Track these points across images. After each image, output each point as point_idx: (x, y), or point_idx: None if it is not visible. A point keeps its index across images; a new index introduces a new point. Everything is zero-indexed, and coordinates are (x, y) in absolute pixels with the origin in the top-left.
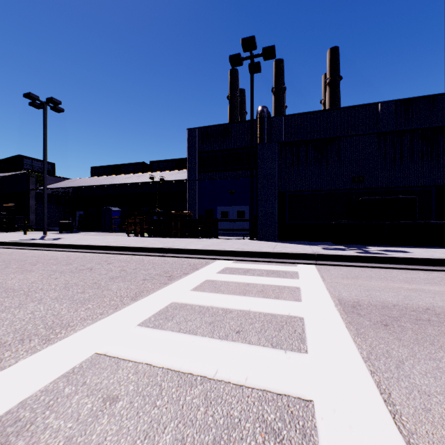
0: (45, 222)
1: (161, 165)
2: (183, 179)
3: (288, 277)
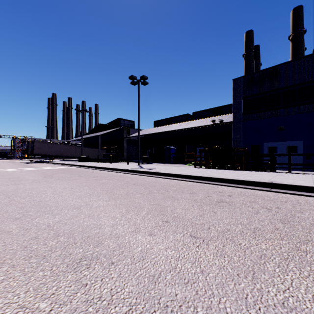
0: (139, 156)
1: (201, 114)
2: (226, 122)
3: None
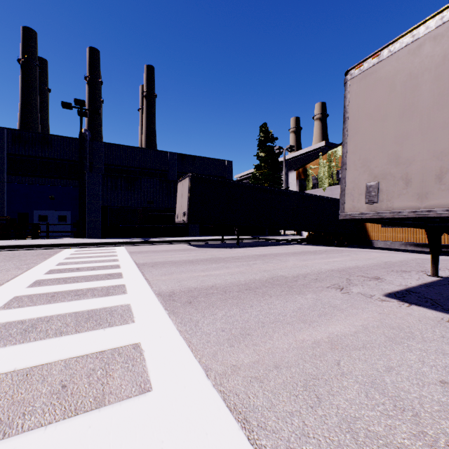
0: None
1: None
2: None
3: (111, 250)
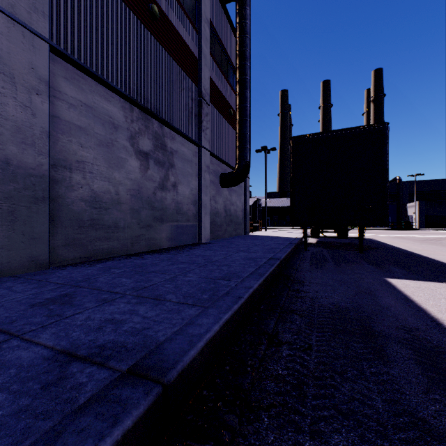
0: None
1: None
2: None
3: None
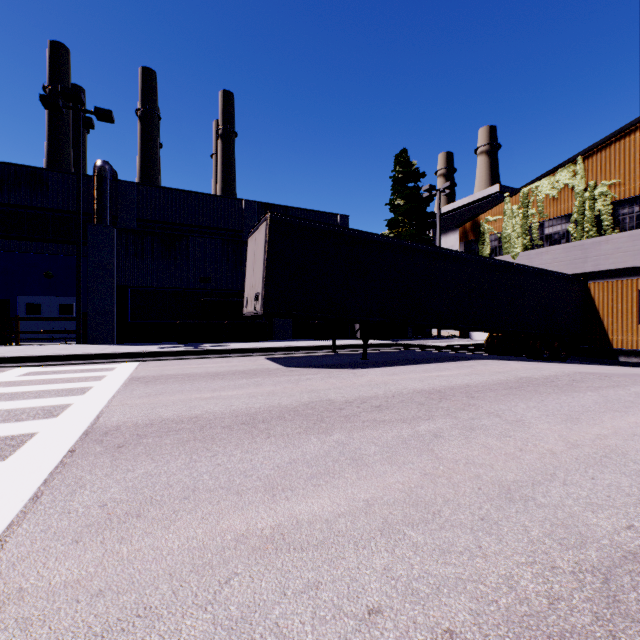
0: None
1: None
2: None
3: (102, 371)
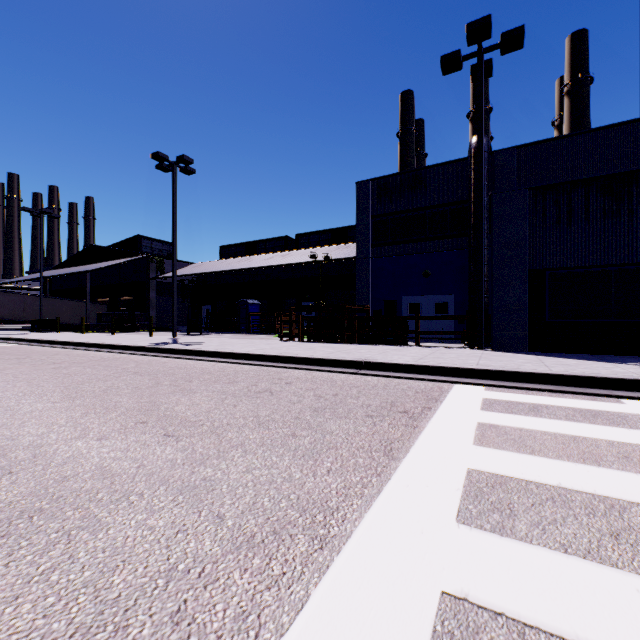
0: (174, 320)
1: (311, 238)
2: (348, 257)
3: None
